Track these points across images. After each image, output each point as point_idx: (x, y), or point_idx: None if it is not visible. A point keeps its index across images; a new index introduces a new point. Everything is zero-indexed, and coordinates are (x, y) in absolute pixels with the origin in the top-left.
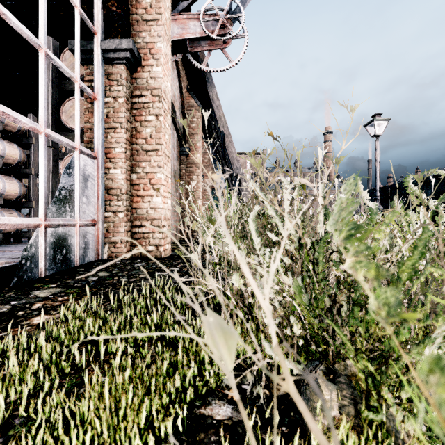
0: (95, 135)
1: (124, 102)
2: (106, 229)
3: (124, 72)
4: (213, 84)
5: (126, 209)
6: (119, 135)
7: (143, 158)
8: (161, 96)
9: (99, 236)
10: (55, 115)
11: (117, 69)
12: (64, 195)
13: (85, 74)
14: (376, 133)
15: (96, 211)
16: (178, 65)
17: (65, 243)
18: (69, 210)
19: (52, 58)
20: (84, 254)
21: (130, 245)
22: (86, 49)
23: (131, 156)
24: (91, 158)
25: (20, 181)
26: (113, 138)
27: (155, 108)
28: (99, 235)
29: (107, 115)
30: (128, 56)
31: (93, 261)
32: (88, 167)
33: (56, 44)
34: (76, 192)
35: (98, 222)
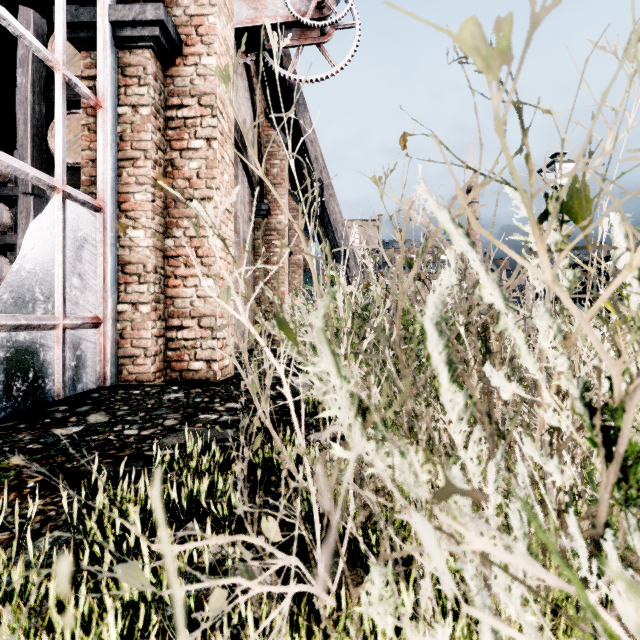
0: (99, 169)
1: (150, 114)
2: (119, 332)
3: (150, 63)
4: (306, 107)
5: (154, 299)
6: (142, 172)
7: (185, 211)
8: (216, 106)
9: (105, 344)
10: (38, 140)
11: (139, 58)
12: (30, 273)
13: (83, 65)
14: (558, 183)
15: (100, 302)
16: (250, 74)
17: (32, 359)
18: (43, 299)
19: (2, 15)
20: (75, 377)
21: (162, 360)
22: (84, 20)
23: (164, 208)
24: (90, 210)
25: (1, 256)
26: (132, 175)
27: (205, 127)
28: (106, 343)
29: (121, 137)
30: (156, 34)
31: (93, 390)
32: (84, 225)
33: (41, 22)
34: (58, 268)
35: (104, 322)
